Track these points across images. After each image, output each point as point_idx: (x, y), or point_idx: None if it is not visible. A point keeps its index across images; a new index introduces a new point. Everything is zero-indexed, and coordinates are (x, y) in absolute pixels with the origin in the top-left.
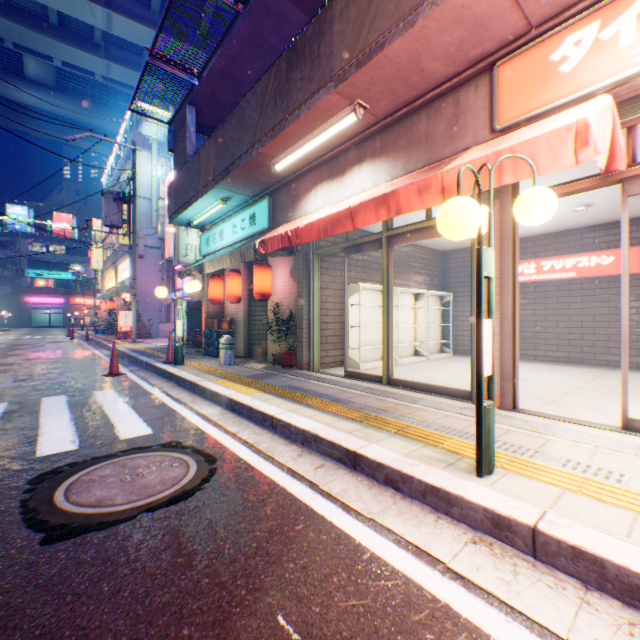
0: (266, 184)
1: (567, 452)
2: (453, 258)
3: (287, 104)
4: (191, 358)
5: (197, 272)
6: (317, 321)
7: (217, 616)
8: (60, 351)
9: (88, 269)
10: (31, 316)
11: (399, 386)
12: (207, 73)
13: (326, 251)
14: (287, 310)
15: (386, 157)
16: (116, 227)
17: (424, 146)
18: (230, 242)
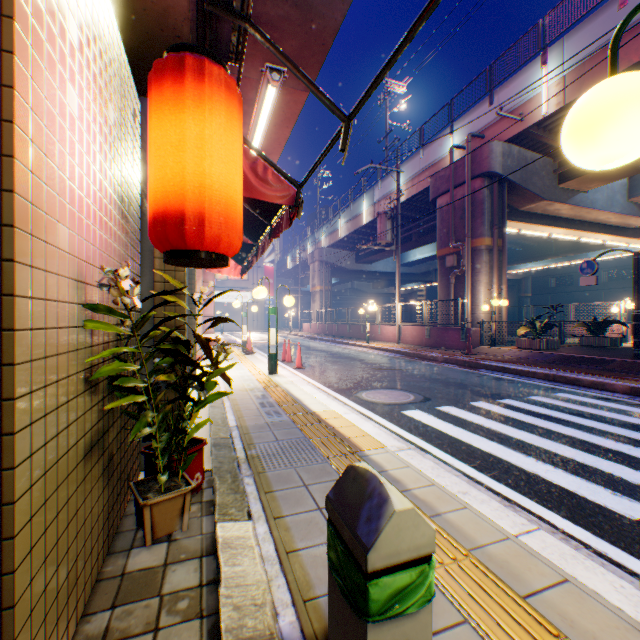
0: None
1: (234, 374)
2: None
3: None
4: None
5: None
6: None
7: (350, 380)
8: None
9: None
10: None
11: None
12: None
13: None
14: None
15: None
16: None
17: None
18: None
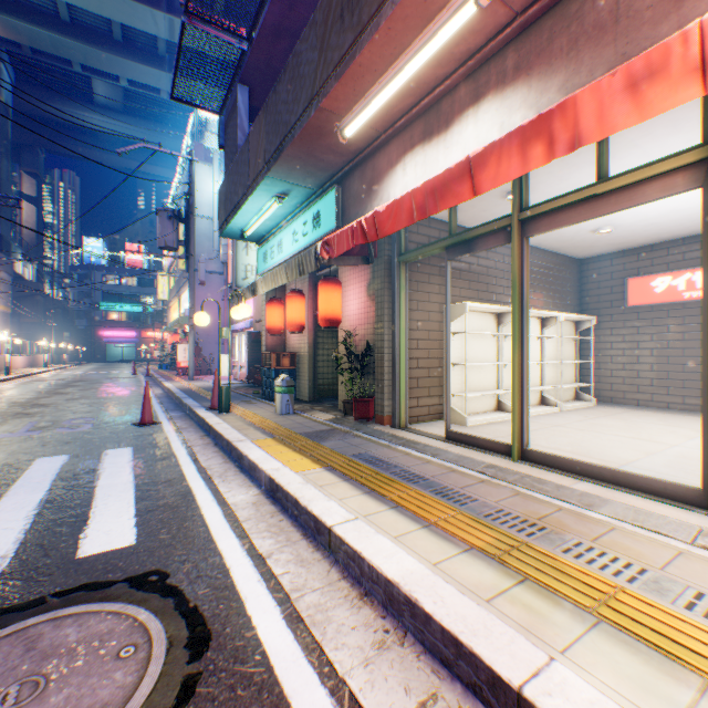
0: (333, 167)
1: None
2: (594, 268)
3: (359, 14)
4: (243, 402)
5: (249, 294)
6: (404, 356)
7: None
8: (111, 389)
9: (156, 300)
10: (105, 350)
11: (543, 464)
12: (258, 32)
13: (418, 255)
14: (362, 341)
15: (526, 78)
16: (171, 249)
17: (609, 34)
18: (289, 254)
